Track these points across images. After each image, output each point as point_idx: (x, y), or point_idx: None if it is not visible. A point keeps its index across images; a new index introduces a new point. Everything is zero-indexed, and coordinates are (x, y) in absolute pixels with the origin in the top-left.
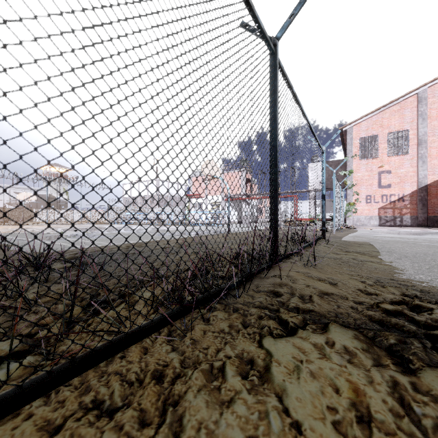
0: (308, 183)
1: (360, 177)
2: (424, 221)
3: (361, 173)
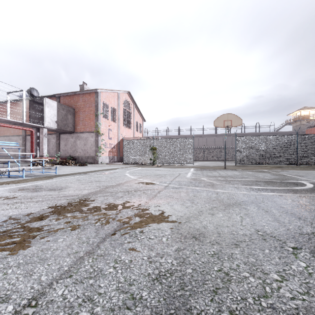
0: (45, 118)
1: (103, 129)
2: (119, 159)
3: (103, 127)
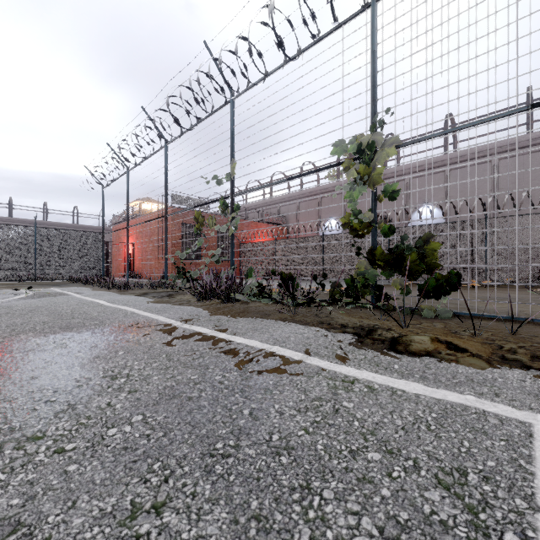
0: None
1: None
2: None
3: None
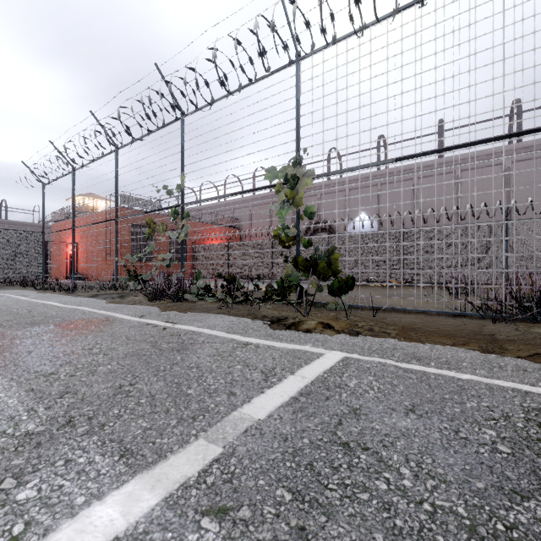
0: None
1: None
2: None
3: None
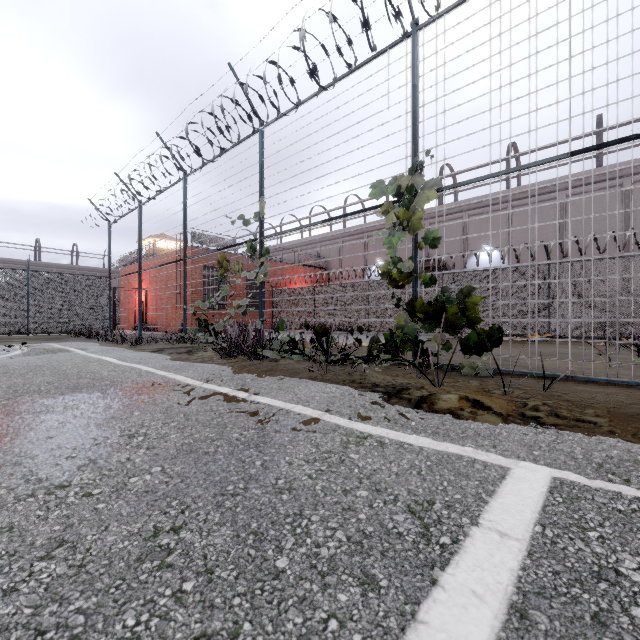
0: None
1: None
2: None
3: None
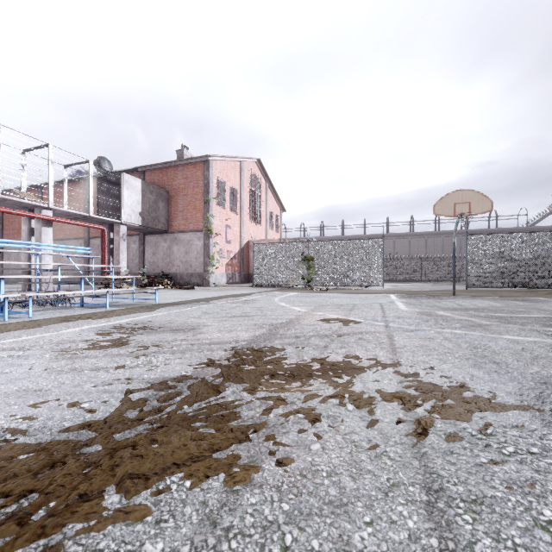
0: (123, 208)
1: (217, 226)
2: (243, 278)
3: (217, 221)
